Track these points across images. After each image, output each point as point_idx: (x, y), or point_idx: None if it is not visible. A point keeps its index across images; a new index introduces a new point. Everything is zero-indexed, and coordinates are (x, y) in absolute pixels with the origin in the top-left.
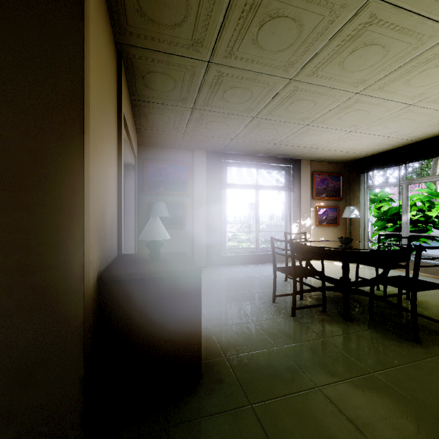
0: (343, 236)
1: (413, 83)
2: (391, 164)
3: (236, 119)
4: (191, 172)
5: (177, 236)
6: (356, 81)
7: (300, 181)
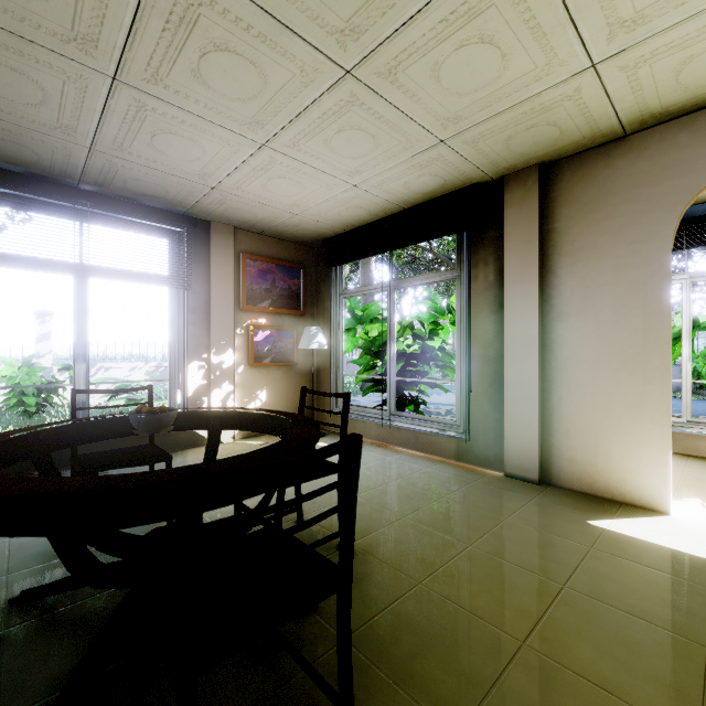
0: (307, 384)
1: None
2: (371, 250)
3: None
4: None
5: None
6: None
7: (209, 268)
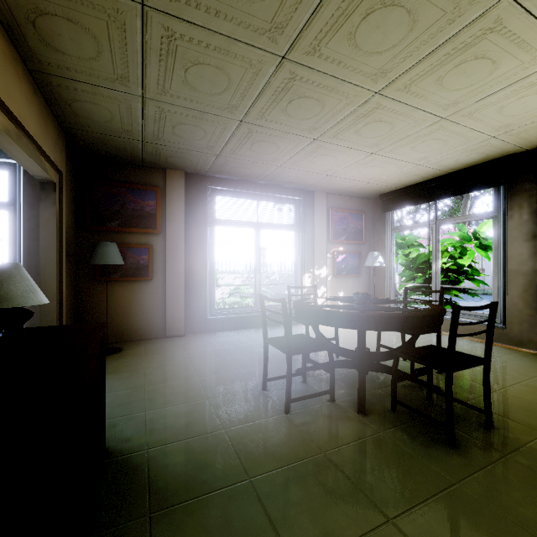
0: (366, 289)
1: (447, 83)
2: (420, 201)
3: (216, 121)
4: (162, 201)
5: (140, 293)
6: (374, 72)
7: (313, 219)
